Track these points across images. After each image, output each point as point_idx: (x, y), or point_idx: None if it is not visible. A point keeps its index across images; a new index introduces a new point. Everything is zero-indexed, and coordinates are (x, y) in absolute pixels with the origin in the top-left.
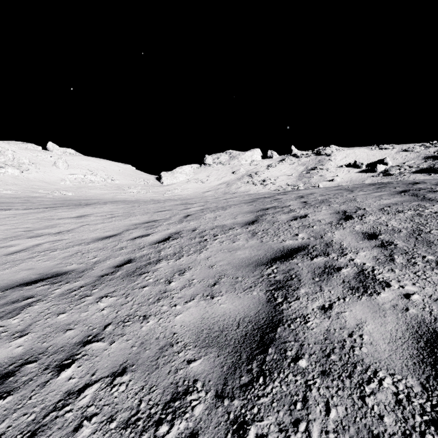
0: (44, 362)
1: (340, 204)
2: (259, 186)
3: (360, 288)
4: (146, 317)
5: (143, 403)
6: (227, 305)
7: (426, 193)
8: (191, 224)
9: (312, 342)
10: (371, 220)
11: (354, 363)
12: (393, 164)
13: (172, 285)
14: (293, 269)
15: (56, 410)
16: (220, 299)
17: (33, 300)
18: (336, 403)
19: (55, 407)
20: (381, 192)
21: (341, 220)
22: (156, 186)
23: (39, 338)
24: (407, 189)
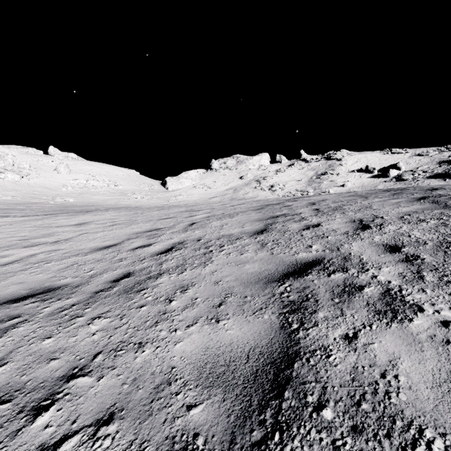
0: (20, 402)
1: (355, 212)
2: (267, 192)
3: (388, 312)
4: (141, 344)
5: None
6: (234, 331)
7: (448, 200)
8: (196, 233)
9: (337, 384)
10: (391, 229)
11: (391, 415)
12: (407, 169)
13: (172, 304)
14: (308, 287)
15: None
16: (226, 323)
17: (18, 321)
18: None
19: None
20: (398, 199)
21: (357, 229)
22: (161, 192)
23: (18, 369)
24: (426, 195)
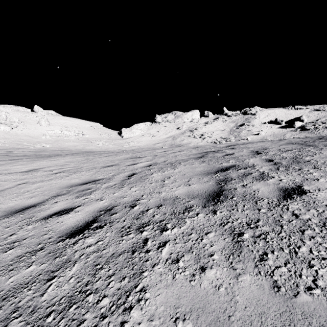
0: None
1: None
2: (198, 139)
3: None
4: None
5: None
6: None
7: None
8: (131, 192)
9: None
10: None
11: None
12: (308, 121)
13: None
14: None
15: None
16: None
17: None
18: None
19: None
20: None
21: None
22: (117, 139)
23: None
24: None
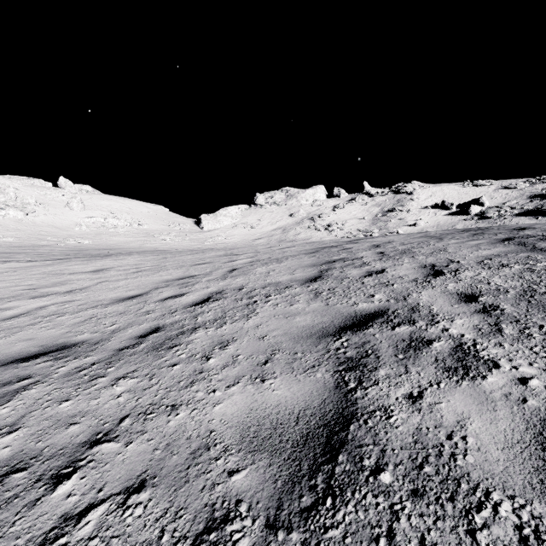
0: (37, 470)
1: (427, 256)
2: (322, 232)
3: (459, 369)
4: (175, 407)
5: (165, 535)
6: (282, 391)
7: (537, 241)
8: (237, 281)
9: (397, 446)
10: (467, 276)
11: (456, 478)
12: (491, 205)
13: (210, 362)
14: (368, 342)
15: (46, 543)
16: (272, 383)
17: (30, 382)
18: (434, 540)
19: (46, 539)
20: (478, 240)
21: (428, 276)
22: (194, 232)
23: (33, 435)
24: (511, 236)
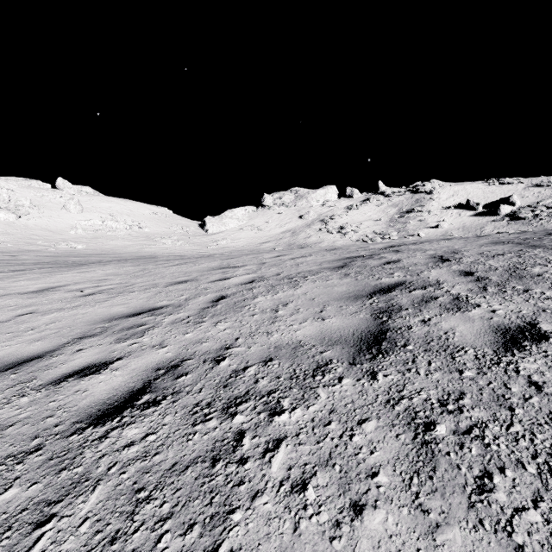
0: None
1: None
2: (335, 235)
3: None
4: None
5: None
6: None
7: None
8: (217, 331)
9: None
10: None
11: None
12: (523, 204)
13: None
14: None
15: None
16: None
17: None
18: None
19: None
20: None
21: None
22: (198, 235)
23: None
24: None
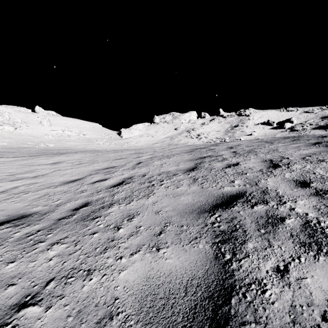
0: None
1: (265, 154)
2: (195, 139)
3: (312, 244)
4: (89, 272)
5: None
6: (173, 261)
7: None
8: (141, 170)
9: (278, 326)
10: (297, 168)
11: None
12: (298, 122)
13: (120, 232)
14: (235, 218)
15: None
16: (165, 252)
17: None
18: None
19: None
20: (298, 144)
21: (270, 167)
22: (117, 139)
23: None
24: (319, 141)
